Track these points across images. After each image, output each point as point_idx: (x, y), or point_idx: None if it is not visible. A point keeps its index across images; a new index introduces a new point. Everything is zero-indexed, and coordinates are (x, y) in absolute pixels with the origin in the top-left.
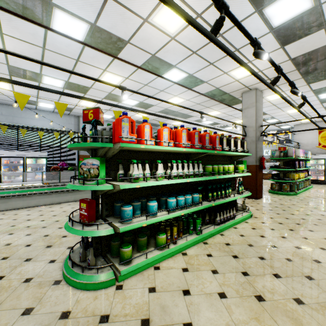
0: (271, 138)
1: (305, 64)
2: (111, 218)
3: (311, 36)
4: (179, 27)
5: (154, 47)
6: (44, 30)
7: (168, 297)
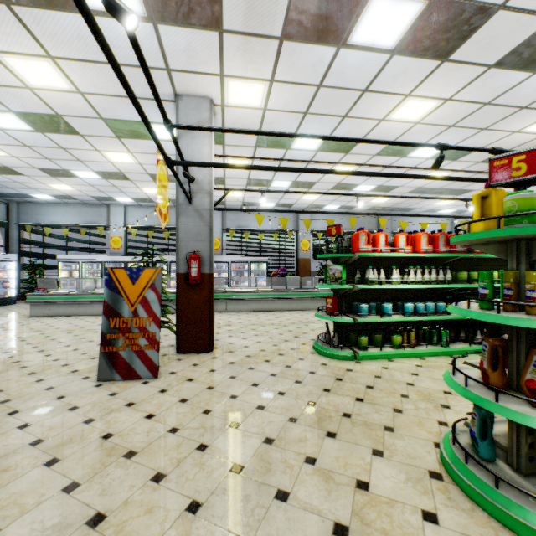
0: None
1: None
2: (350, 314)
3: None
4: (423, 113)
5: (394, 135)
6: (285, 150)
7: (397, 373)
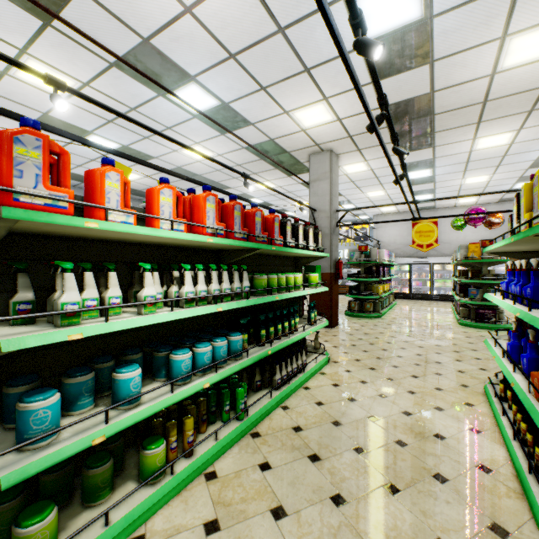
0: (344, 233)
1: (398, 120)
2: None
3: (412, 73)
4: None
5: (147, 19)
6: None
7: None
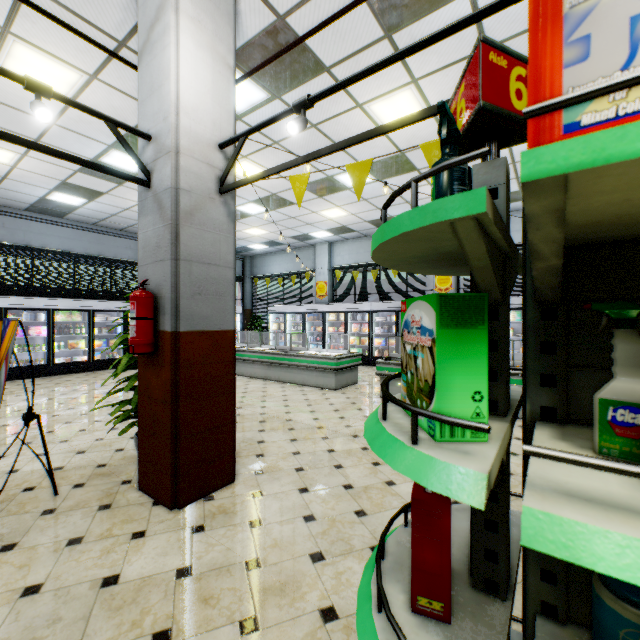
0: None
1: None
2: None
3: None
4: None
5: None
6: None
7: None
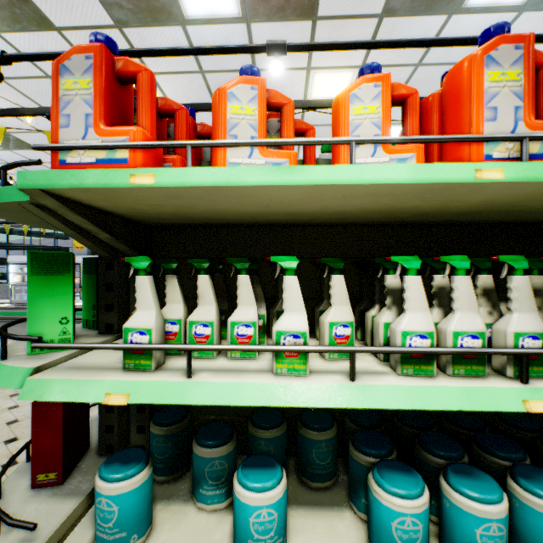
0: None
1: None
2: None
3: None
4: None
5: None
6: (182, 29)
7: None
